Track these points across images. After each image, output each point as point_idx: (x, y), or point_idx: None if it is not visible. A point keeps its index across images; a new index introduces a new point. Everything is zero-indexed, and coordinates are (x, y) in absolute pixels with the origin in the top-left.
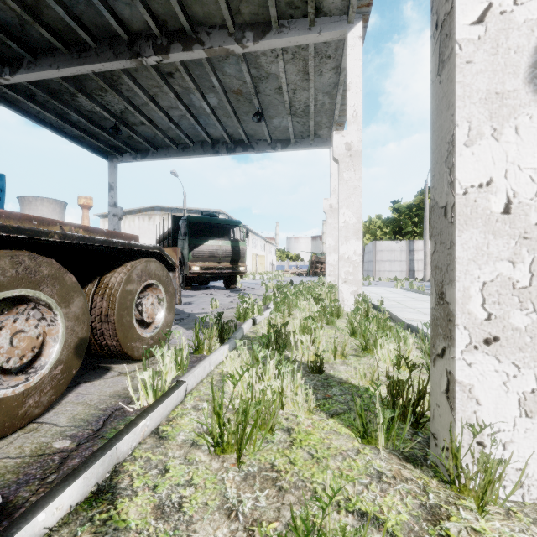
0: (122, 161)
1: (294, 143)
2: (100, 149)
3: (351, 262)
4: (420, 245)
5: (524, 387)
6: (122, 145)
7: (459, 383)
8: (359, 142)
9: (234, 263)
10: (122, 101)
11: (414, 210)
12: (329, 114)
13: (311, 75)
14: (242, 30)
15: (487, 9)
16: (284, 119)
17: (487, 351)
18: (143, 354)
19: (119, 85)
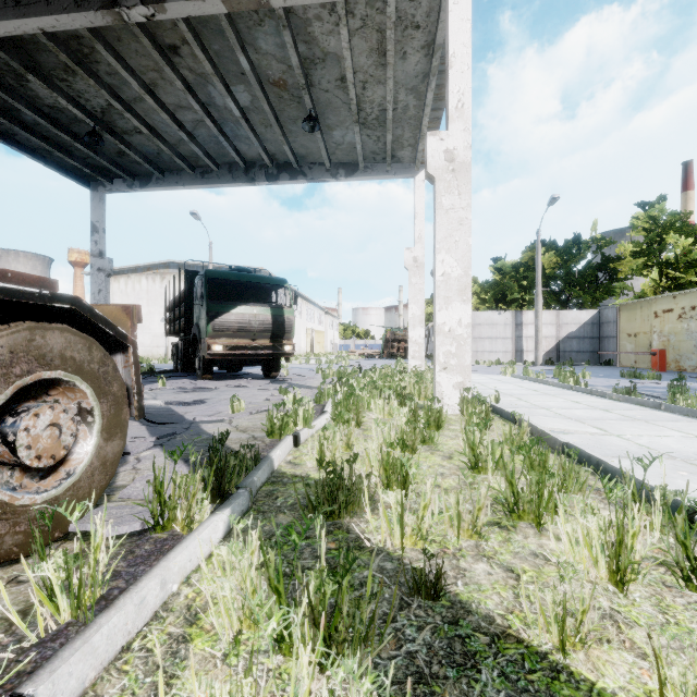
0: (112, 190)
1: (363, 170)
2: (76, 171)
3: (455, 337)
4: (530, 317)
5: None
6: (110, 165)
7: None
8: (467, 149)
9: (276, 339)
10: (100, 90)
11: (521, 270)
12: (414, 125)
13: (390, 56)
14: None
15: None
16: (348, 131)
17: None
18: (20, 545)
19: (94, 63)
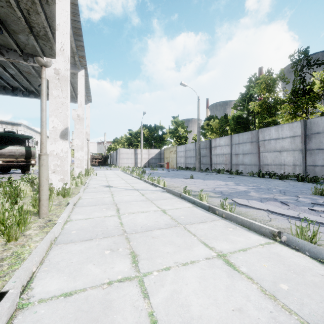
0: None
1: None
2: None
3: (80, 159)
4: (140, 151)
5: (59, 178)
6: None
7: (50, 178)
8: (83, 114)
9: (27, 159)
10: None
11: (139, 134)
12: None
13: None
14: (27, 56)
15: (54, 126)
16: None
17: (54, 173)
18: None
19: None
